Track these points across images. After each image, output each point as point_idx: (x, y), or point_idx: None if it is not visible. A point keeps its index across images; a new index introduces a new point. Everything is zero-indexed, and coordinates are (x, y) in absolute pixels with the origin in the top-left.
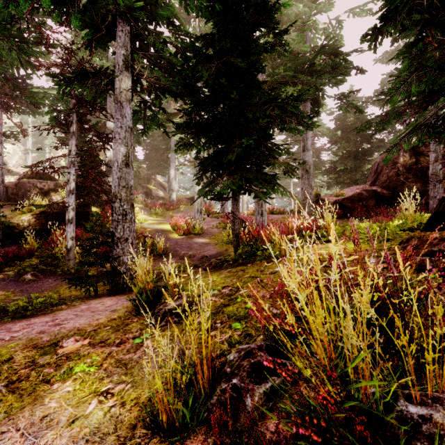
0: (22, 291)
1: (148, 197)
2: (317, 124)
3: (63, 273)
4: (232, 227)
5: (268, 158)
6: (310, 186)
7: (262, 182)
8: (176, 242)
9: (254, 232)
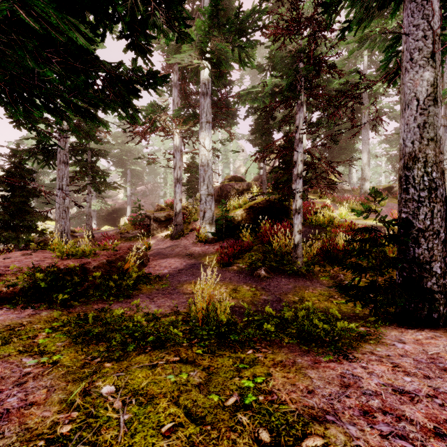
0: (264, 290)
1: (331, 190)
2: None
3: (291, 273)
4: None
5: None
6: None
7: None
8: None
9: None
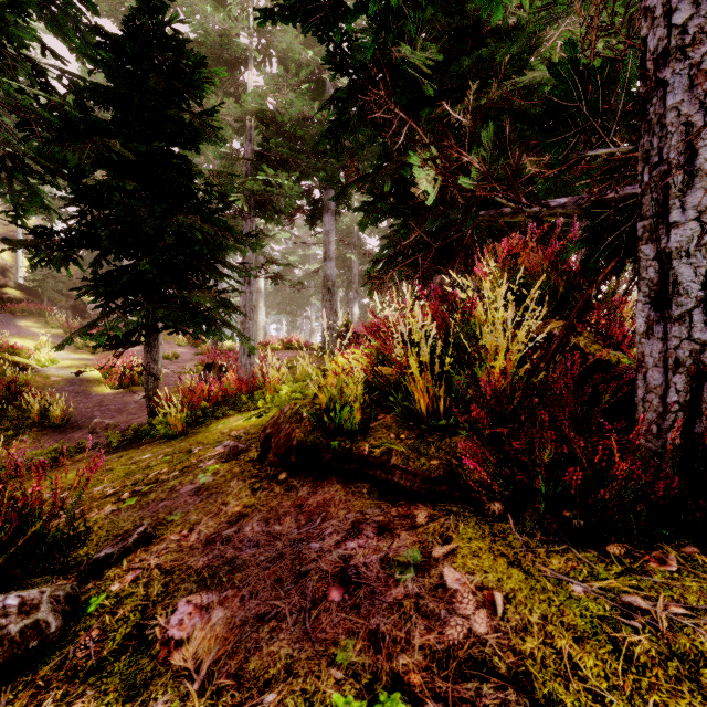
0: None
1: (78, 315)
2: (260, 246)
3: None
4: (145, 385)
5: (189, 288)
6: (333, 312)
7: (186, 321)
8: (102, 401)
9: (185, 392)
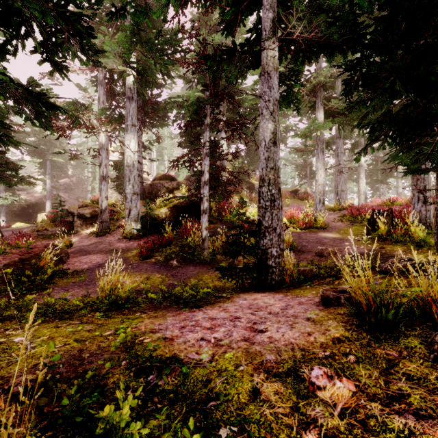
0: (173, 276)
1: (251, 191)
2: None
3: (199, 262)
4: (437, 212)
5: None
6: None
7: None
8: (299, 236)
9: None
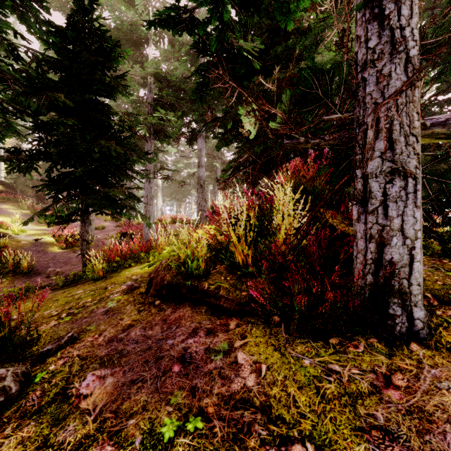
0: None
1: (40, 201)
2: (153, 160)
3: None
4: (81, 247)
5: (109, 186)
6: (204, 200)
7: (107, 207)
8: (54, 256)
9: (106, 251)
